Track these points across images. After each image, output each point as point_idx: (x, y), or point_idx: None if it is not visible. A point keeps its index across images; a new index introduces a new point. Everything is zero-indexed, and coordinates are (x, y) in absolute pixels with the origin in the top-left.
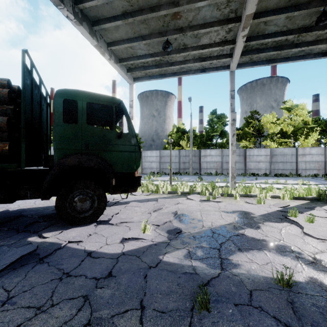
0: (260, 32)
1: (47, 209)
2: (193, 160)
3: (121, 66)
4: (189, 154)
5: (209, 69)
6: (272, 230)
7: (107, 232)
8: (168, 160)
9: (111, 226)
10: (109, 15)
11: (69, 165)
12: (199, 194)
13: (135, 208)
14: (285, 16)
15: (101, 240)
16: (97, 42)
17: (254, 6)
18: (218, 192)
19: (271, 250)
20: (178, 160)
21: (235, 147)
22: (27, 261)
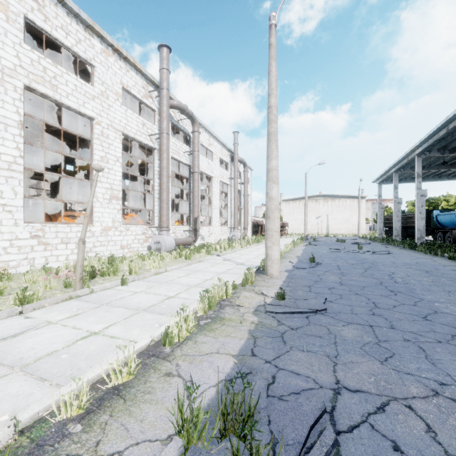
0: None
1: None
2: None
3: None
4: None
5: None
6: None
7: None
8: None
9: None
10: None
11: (434, 228)
12: None
13: None
14: None
15: None
16: None
17: None
18: None
19: None
20: None
21: None
22: None
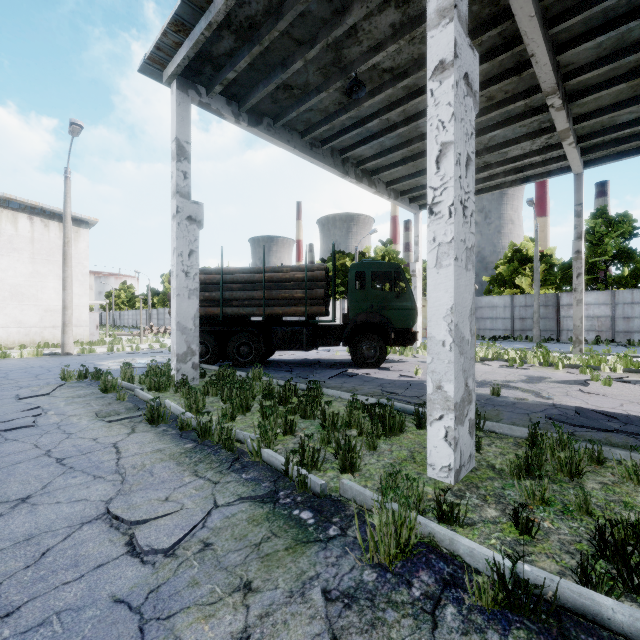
0: (607, 124)
1: (335, 360)
2: (543, 314)
3: (403, 199)
4: (533, 302)
5: (535, 176)
6: (546, 386)
7: (388, 373)
8: (490, 314)
9: (391, 371)
10: (388, 163)
11: (360, 321)
12: (505, 362)
13: (413, 365)
14: (635, 108)
15: (384, 375)
16: (375, 189)
17: (564, 124)
18: (535, 360)
19: (517, 390)
20: (510, 314)
21: (581, 295)
22: (343, 376)
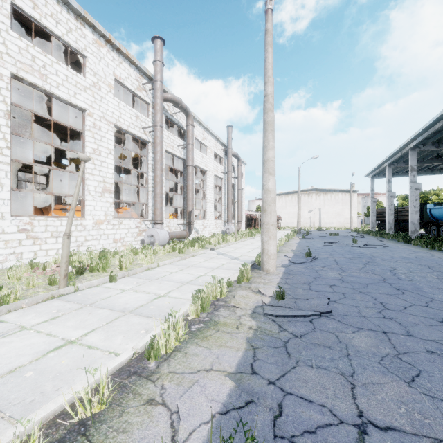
0: None
1: None
2: None
3: None
4: None
5: None
6: None
7: None
8: None
9: None
10: None
11: (426, 221)
12: None
13: None
14: None
15: None
16: None
17: None
18: None
19: None
20: None
21: None
22: None
